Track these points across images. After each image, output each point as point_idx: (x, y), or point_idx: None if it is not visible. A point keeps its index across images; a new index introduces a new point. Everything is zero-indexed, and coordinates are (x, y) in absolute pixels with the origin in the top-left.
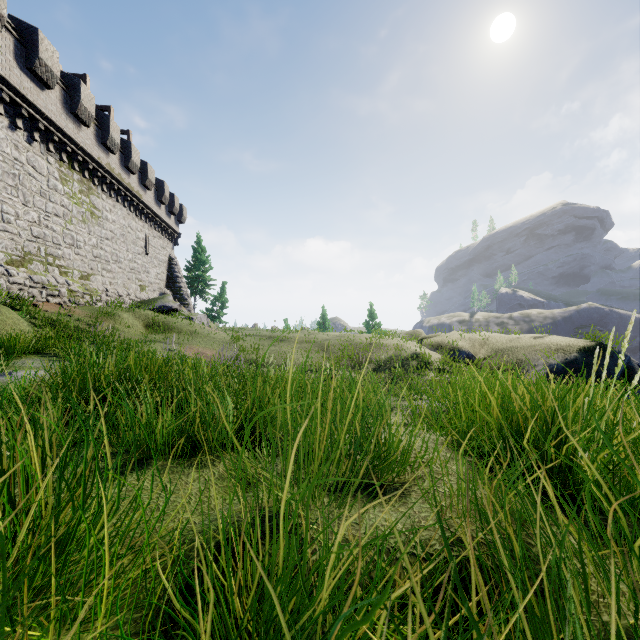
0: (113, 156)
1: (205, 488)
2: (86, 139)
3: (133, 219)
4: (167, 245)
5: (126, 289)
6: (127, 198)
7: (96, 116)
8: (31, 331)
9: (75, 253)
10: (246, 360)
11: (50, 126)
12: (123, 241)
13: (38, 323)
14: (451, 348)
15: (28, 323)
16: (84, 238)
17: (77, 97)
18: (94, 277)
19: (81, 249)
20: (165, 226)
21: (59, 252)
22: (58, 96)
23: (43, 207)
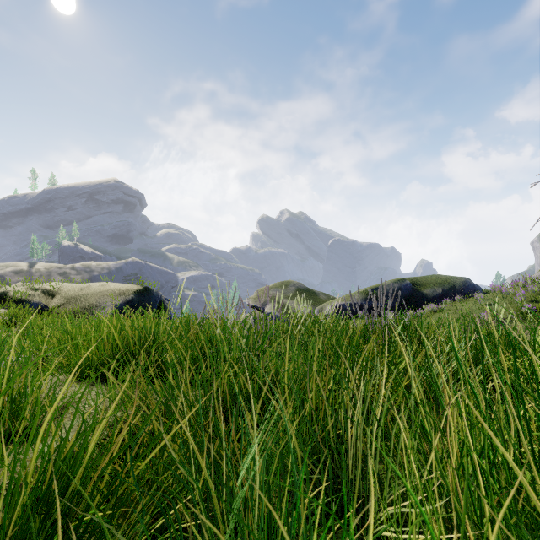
0: None
1: None
2: None
3: None
4: None
5: None
6: None
7: None
8: None
9: None
10: None
11: None
12: None
13: None
14: (19, 300)
15: None
16: None
17: None
18: None
19: None
20: None
21: None
22: None
23: None
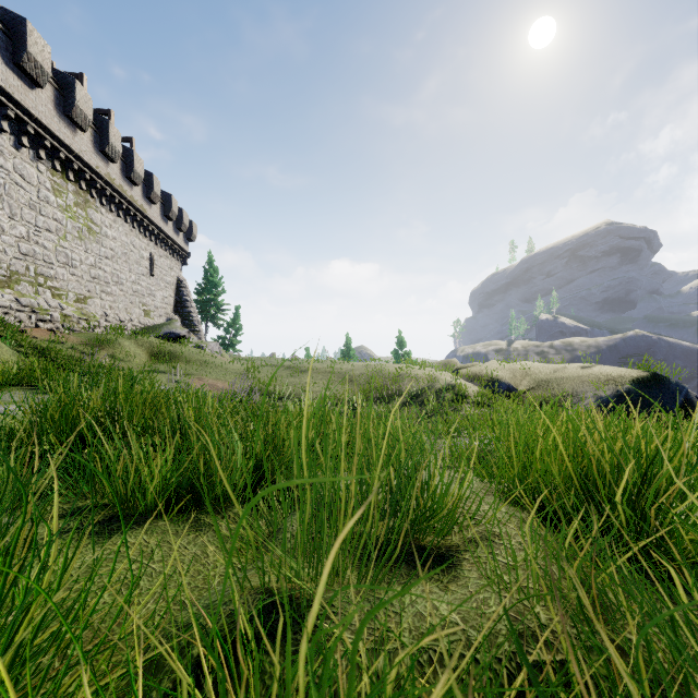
0: (113, 165)
1: (202, 553)
2: (82, 145)
3: (136, 236)
4: (175, 266)
5: (128, 314)
6: (129, 212)
7: (94, 120)
8: (16, 360)
9: (70, 273)
10: (262, 393)
11: (41, 130)
12: (125, 260)
13: (25, 351)
14: (490, 379)
15: (13, 351)
16: (80, 256)
17: (72, 98)
18: (92, 300)
19: (77, 269)
20: (173, 244)
21: (51, 272)
22: (50, 96)
23: (33, 221)
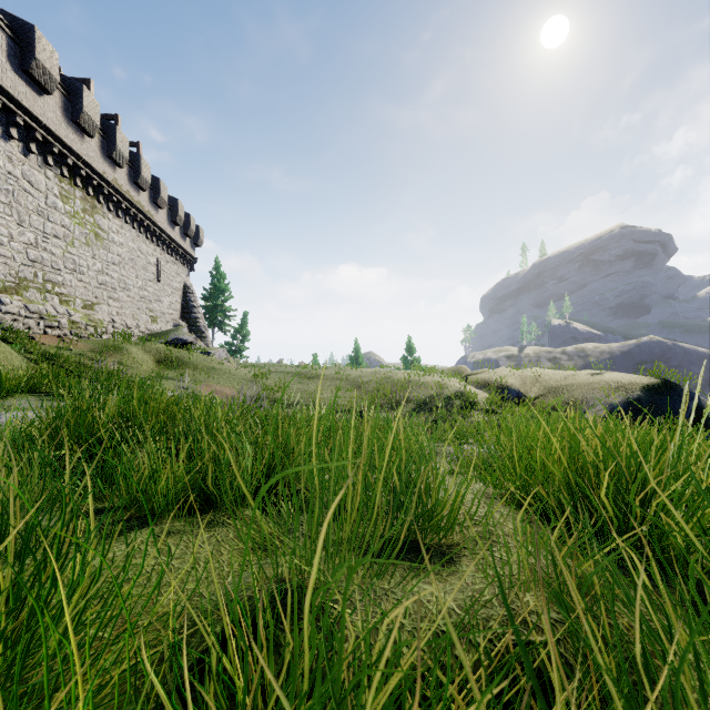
0: (120, 171)
1: (217, 551)
2: (90, 151)
3: (143, 242)
4: (182, 271)
5: (135, 320)
6: (136, 218)
7: (101, 126)
8: (26, 367)
9: (77, 279)
10: (270, 400)
11: (49, 136)
12: (132, 266)
13: (34, 358)
14: (499, 386)
15: (22, 358)
16: (88, 263)
17: (79, 104)
18: (99, 306)
19: (84, 275)
20: (179, 250)
21: (59, 278)
22: (58, 102)
23: (41, 227)
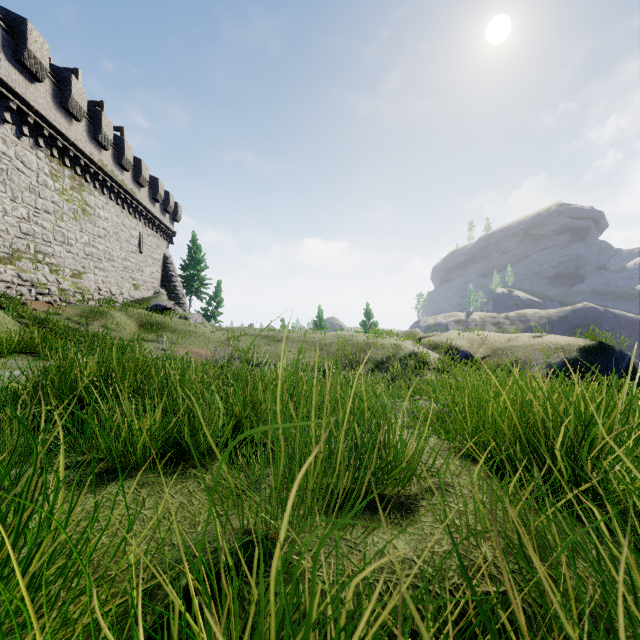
0: (106, 152)
1: (188, 501)
2: (77, 134)
3: (127, 217)
4: (162, 244)
5: (119, 288)
6: (120, 195)
7: (88, 111)
8: (18, 330)
9: (66, 251)
10: (241, 360)
11: (40, 120)
12: (116, 239)
13: (25, 322)
14: (449, 347)
15: (15, 322)
16: (75, 235)
17: (68, 91)
18: (86, 275)
19: (72, 247)
20: (160, 224)
21: (49, 249)
22: (48, 89)
23: (32, 203)
